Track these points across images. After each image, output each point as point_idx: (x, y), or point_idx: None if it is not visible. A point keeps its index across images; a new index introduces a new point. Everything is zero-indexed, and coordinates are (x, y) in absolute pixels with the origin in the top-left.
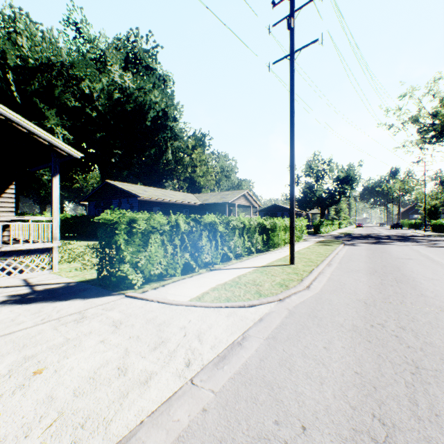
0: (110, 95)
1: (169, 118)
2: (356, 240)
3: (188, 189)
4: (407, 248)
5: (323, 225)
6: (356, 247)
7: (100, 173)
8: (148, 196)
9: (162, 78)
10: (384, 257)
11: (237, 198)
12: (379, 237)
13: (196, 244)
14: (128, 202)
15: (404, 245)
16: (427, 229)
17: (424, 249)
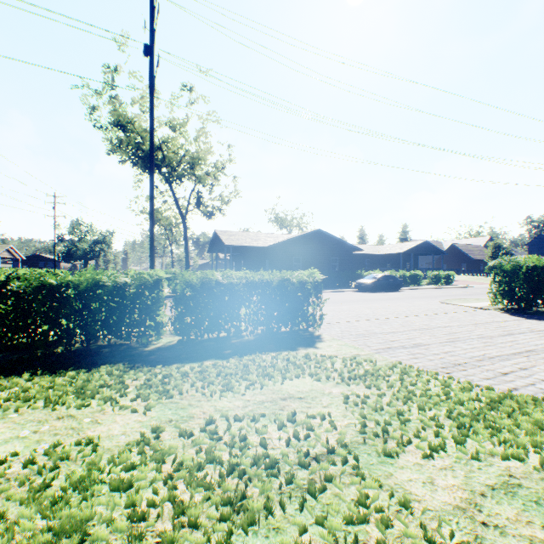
0: None
1: None
2: None
3: None
4: None
5: None
6: None
7: None
8: None
9: None
10: None
11: (2, 252)
12: None
13: None
14: None
15: None
16: None
17: None
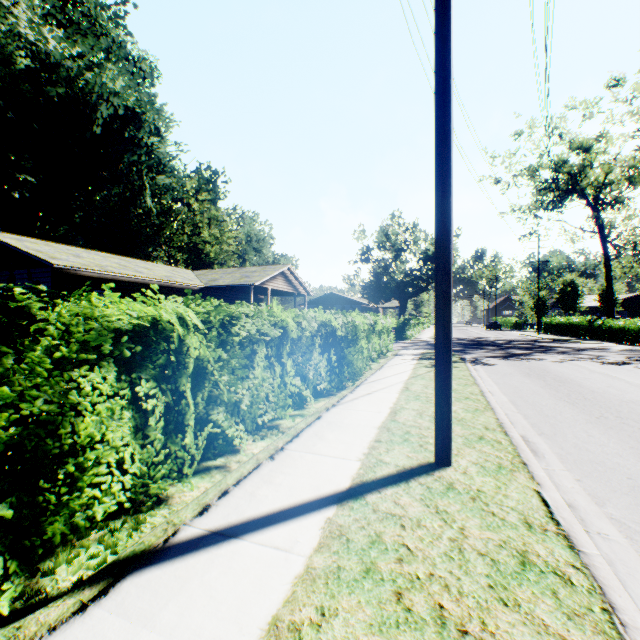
0: (7, 58)
1: (144, 128)
2: (474, 351)
3: (188, 264)
4: (581, 369)
5: (410, 325)
6: (496, 368)
7: (1, 225)
8: (77, 265)
9: (126, 43)
10: (592, 397)
11: (272, 279)
12: (497, 344)
13: (7, 453)
14: (30, 276)
15: (563, 362)
16: (532, 331)
17: (610, 370)
